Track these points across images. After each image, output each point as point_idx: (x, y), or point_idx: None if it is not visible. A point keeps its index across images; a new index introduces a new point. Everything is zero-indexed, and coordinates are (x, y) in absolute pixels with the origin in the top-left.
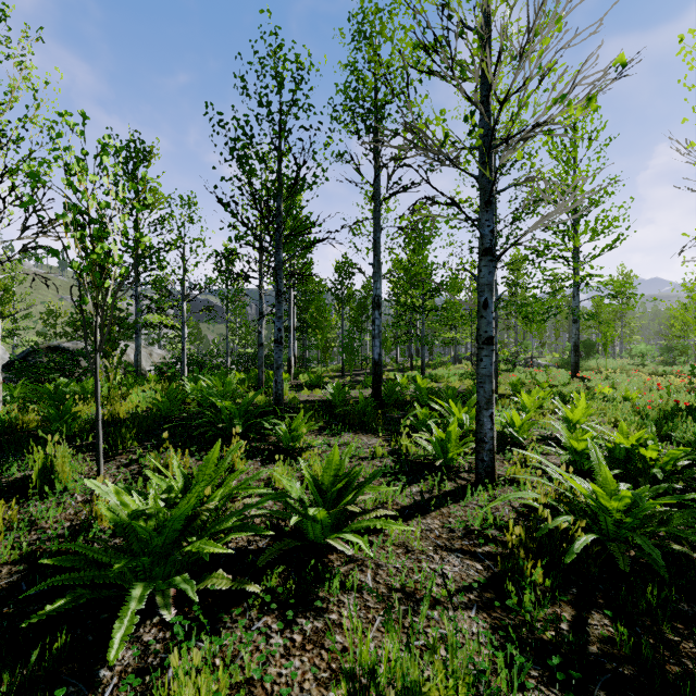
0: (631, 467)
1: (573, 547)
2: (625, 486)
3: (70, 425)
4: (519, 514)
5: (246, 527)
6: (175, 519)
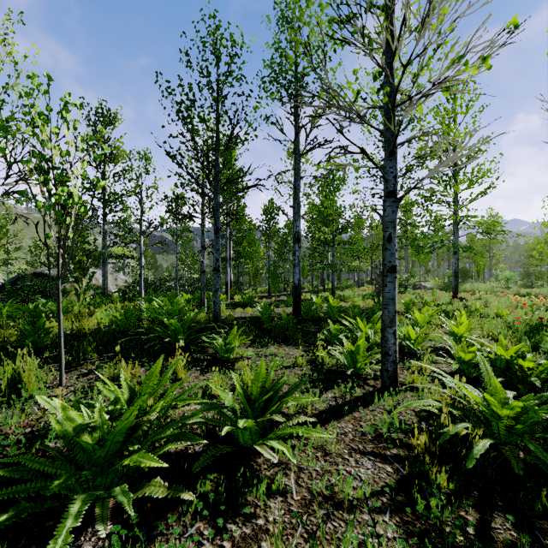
0: (510, 375)
1: (473, 453)
2: (511, 394)
3: (42, 339)
4: (420, 418)
5: (183, 436)
6: (116, 433)
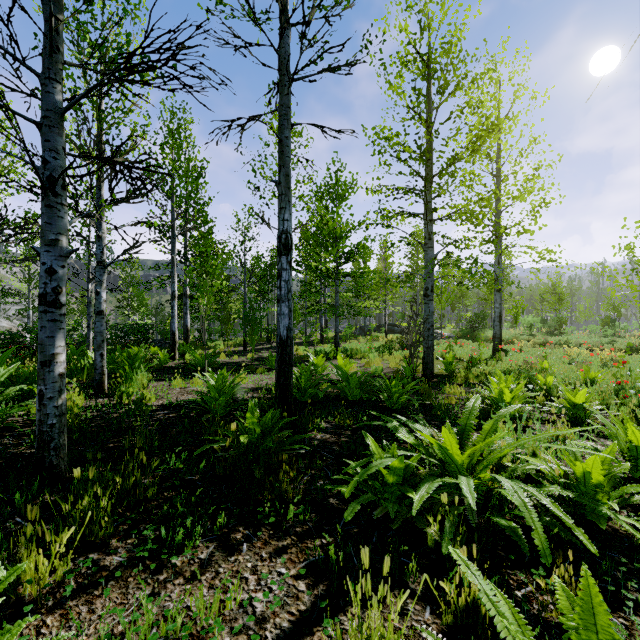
0: None
1: None
2: None
3: None
4: None
5: None
6: None
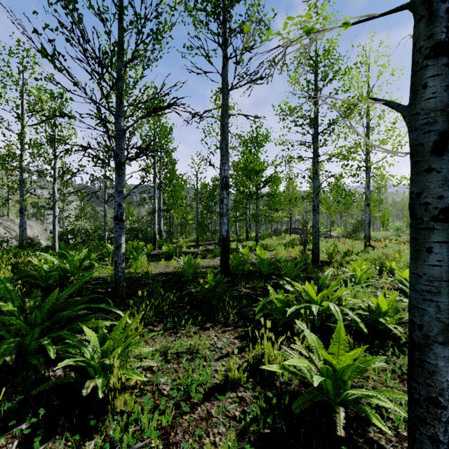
0: None
1: None
2: None
3: None
4: None
5: None
6: None
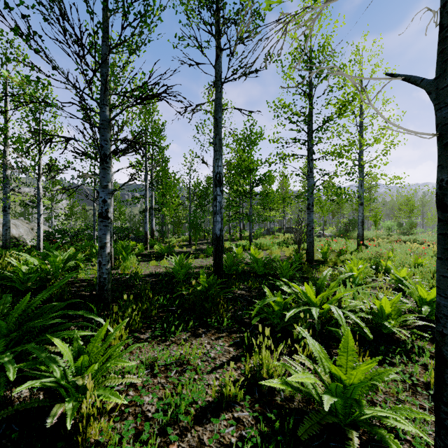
0: None
1: None
2: None
3: None
4: None
5: None
6: None
